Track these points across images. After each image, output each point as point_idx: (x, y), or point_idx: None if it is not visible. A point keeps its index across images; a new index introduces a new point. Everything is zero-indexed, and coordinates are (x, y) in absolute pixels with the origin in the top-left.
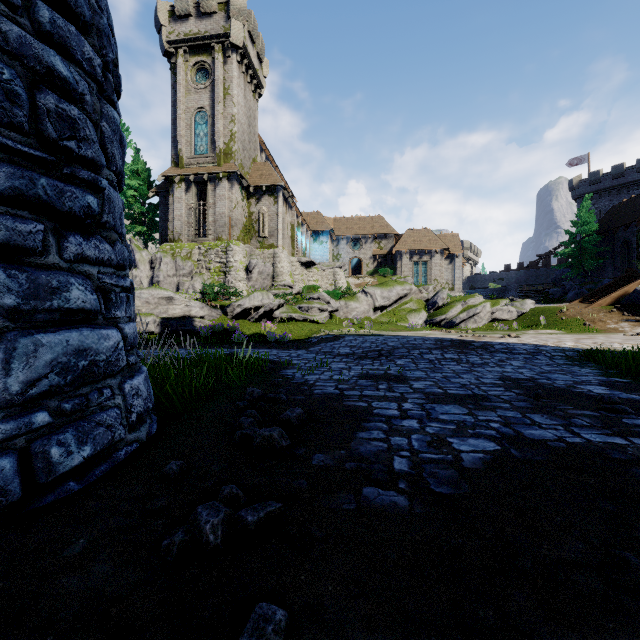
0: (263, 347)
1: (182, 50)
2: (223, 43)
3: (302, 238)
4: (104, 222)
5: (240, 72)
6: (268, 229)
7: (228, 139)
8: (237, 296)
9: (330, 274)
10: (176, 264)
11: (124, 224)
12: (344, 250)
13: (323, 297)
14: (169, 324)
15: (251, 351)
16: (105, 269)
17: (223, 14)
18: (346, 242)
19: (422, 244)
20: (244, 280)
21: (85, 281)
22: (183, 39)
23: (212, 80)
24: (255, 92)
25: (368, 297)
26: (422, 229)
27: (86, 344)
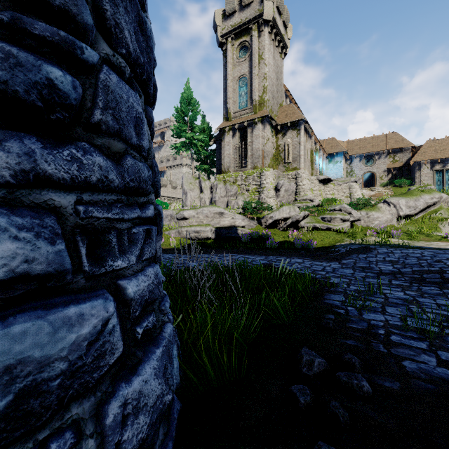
0: (293, 255)
1: (230, 38)
2: (258, 22)
3: (319, 160)
4: (97, 122)
5: (270, 40)
6: (292, 156)
7: (261, 92)
8: (269, 210)
9: (345, 188)
10: (226, 188)
11: (146, 135)
12: (357, 167)
13: (344, 208)
14: (220, 232)
15: (284, 261)
16: (94, 196)
17: (258, 0)
18: (359, 160)
19: (446, 152)
20: (273, 197)
21: (38, 220)
22: (231, 30)
23: (250, 52)
24: (281, 53)
25: (391, 207)
26: (445, 138)
27: (13, 355)
